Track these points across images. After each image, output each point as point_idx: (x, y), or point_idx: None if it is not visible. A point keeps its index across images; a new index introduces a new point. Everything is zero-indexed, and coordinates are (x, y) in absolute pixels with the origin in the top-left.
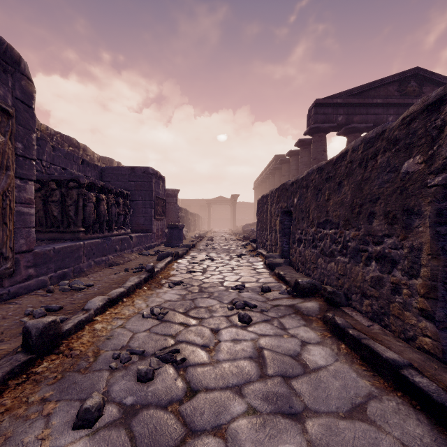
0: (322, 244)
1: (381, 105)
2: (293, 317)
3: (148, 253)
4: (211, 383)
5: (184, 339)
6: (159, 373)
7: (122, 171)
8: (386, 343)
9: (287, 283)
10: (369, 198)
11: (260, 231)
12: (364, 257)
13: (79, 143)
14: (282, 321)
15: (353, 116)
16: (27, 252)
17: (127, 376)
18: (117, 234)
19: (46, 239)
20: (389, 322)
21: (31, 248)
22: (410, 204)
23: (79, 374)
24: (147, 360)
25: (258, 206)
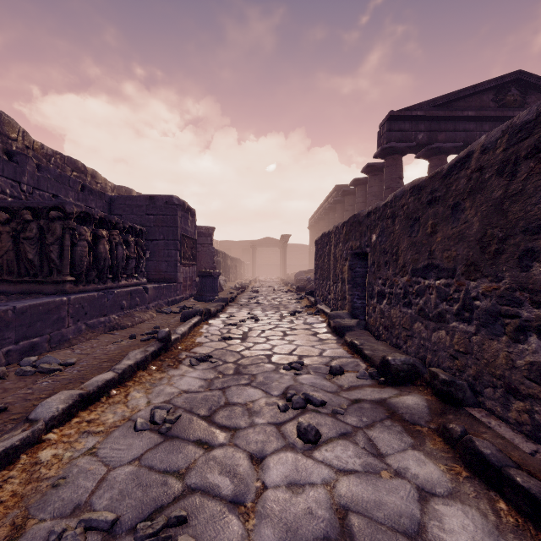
0: (421, 301)
1: (473, 118)
2: (389, 427)
3: (170, 311)
4: None
5: (198, 483)
6: None
7: (138, 201)
8: None
9: (367, 360)
10: (523, 226)
11: (319, 280)
12: (512, 326)
13: (86, 167)
14: (372, 436)
15: (436, 134)
16: None
17: None
18: (126, 284)
19: (17, 293)
20: None
21: None
22: None
23: None
24: None
25: (317, 247)
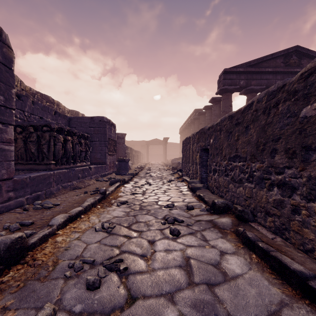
0: (232, 173)
1: (271, 72)
2: (212, 230)
3: (103, 180)
4: (148, 291)
5: (126, 250)
6: (105, 281)
7: (84, 120)
8: (289, 254)
9: (206, 203)
10: (272, 138)
11: (184, 163)
12: (268, 184)
13: (54, 100)
14: (204, 234)
15: (251, 81)
16: (8, 180)
17: (78, 284)
18: (80, 165)
19: (26, 170)
20: (289, 236)
21: (11, 176)
22: (308, 142)
23: (38, 282)
24: (96, 268)
25: (183, 145)
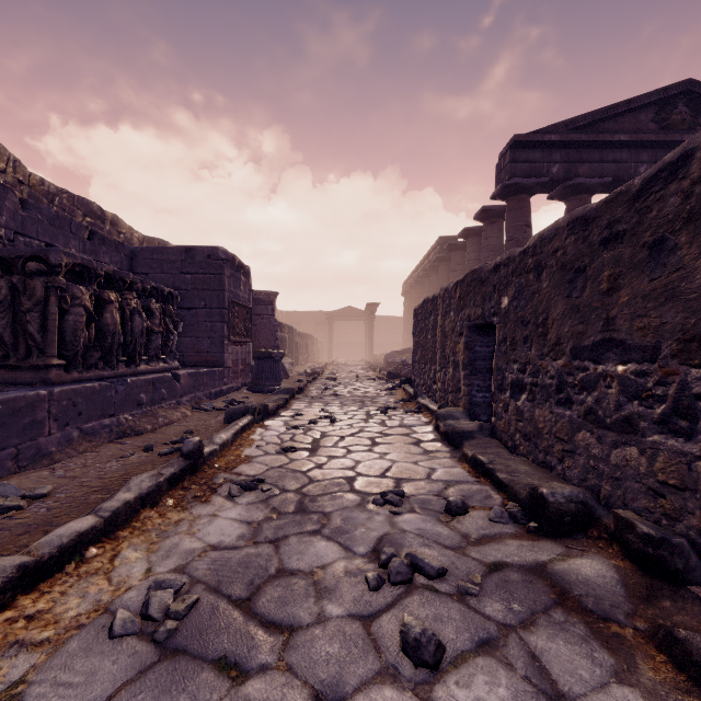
0: (590, 397)
1: (627, 145)
2: (562, 625)
3: (211, 407)
4: None
5: None
6: None
7: (170, 255)
8: None
9: (502, 488)
10: None
11: (420, 364)
12: None
13: (104, 211)
14: (536, 649)
15: (577, 166)
16: None
17: None
18: (148, 370)
19: None
20: None
21: None
22: None
23: None
24: None
25: (417, 319)
